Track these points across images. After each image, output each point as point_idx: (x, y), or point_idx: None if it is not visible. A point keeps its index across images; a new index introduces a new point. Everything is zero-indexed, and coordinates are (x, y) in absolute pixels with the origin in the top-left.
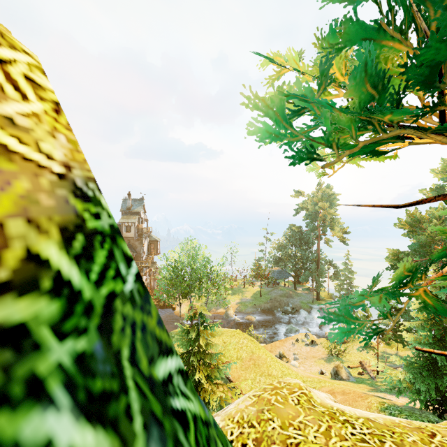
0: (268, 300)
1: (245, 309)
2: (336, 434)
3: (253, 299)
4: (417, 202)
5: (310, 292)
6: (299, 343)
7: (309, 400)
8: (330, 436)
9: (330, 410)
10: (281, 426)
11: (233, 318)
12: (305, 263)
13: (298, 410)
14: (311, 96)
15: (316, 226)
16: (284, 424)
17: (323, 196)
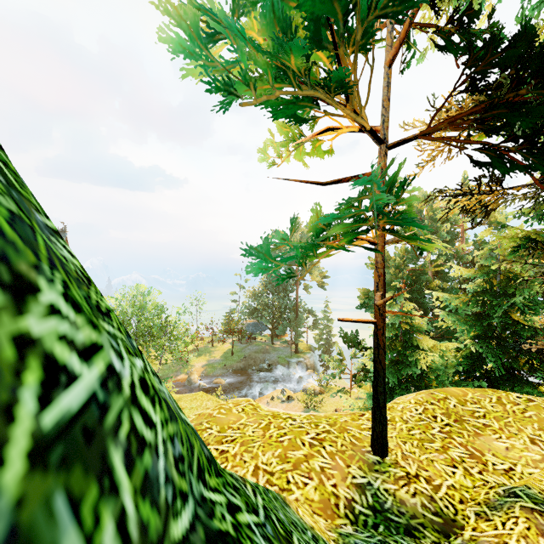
0: (241, 359)
1: (213, 372)
2: (276, 426)
3: (223, 360)
4: (338, 181)
5: (289, 346)
6: (275, 401)
7: (256, 409)
8: (269, 428)
9: (275, 413)
10: (220, 430)
11: (198, 384)
12: (283, 313)
13: (241, 416)
14: (215, 27)
15: (295, 270)
16: (223, 429)
17: (303, 237)
